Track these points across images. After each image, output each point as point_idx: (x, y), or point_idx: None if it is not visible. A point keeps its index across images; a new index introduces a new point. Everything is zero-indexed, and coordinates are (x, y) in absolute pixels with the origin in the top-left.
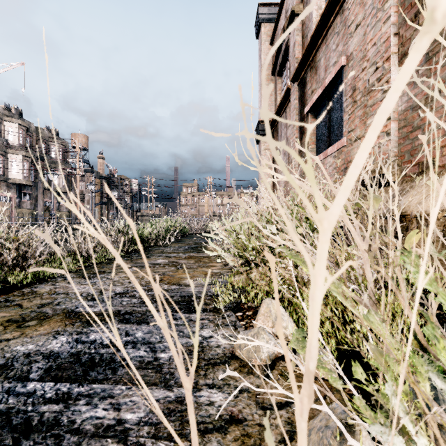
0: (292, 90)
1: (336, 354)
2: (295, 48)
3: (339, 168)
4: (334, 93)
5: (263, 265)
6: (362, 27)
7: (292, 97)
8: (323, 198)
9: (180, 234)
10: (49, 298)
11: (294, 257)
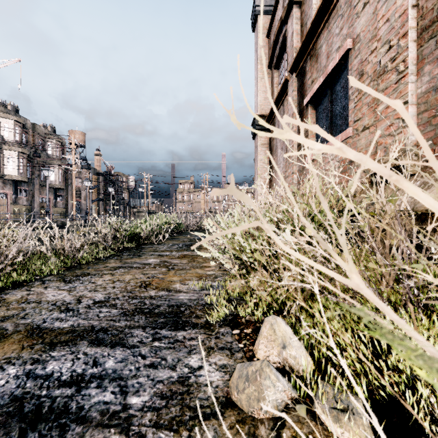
0: (290, 81)
1: (369, 405)
2: (294, 37)
3: (343, 162)
4: (337, 81)
5: (263, 270)
6: (371, 5)
7: (290, 89)
8: (410, 184)
9: (176, 231)
10: (16, 308)
11: (389, 337)
